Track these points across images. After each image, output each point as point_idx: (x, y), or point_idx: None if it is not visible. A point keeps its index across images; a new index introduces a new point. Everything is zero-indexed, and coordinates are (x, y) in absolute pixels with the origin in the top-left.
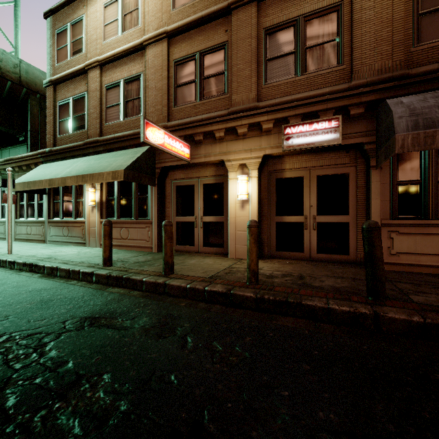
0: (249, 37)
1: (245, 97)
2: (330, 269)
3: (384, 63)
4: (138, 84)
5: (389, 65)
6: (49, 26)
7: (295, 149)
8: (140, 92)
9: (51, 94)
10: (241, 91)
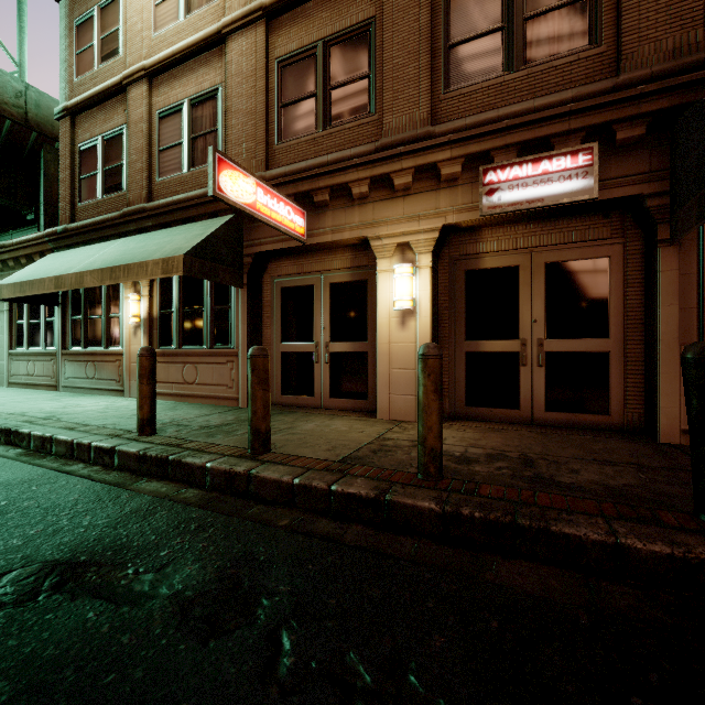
0: (415, 5)
1: (409, 118)
2: (578, 443)
3: (687, 35)
4: (213, 106)
5: (699, 38)
6: (64, 14)
7: (506, 211)
8: (217, 120)
9: (67, 131)
10: (401, 107)
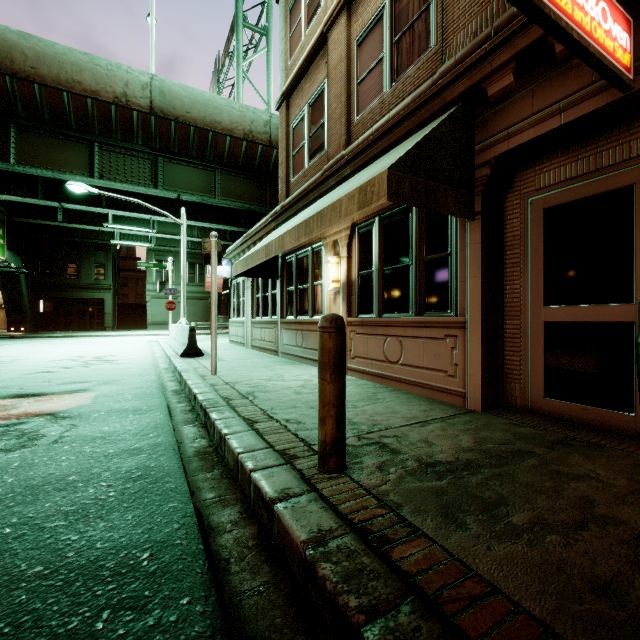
0: None
1: None
2: None
3: None
4: None
5: None
6: (281, 9)
7: None
8: None
9: (284, 116)
10: None
